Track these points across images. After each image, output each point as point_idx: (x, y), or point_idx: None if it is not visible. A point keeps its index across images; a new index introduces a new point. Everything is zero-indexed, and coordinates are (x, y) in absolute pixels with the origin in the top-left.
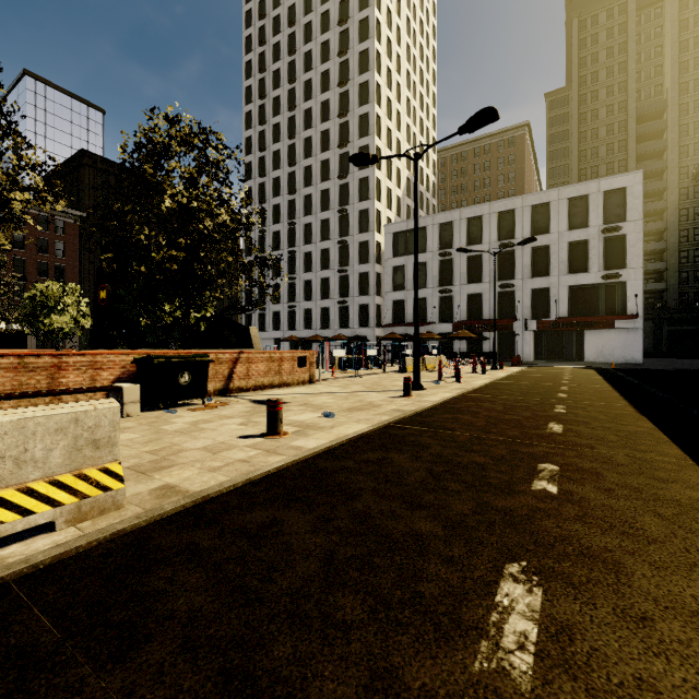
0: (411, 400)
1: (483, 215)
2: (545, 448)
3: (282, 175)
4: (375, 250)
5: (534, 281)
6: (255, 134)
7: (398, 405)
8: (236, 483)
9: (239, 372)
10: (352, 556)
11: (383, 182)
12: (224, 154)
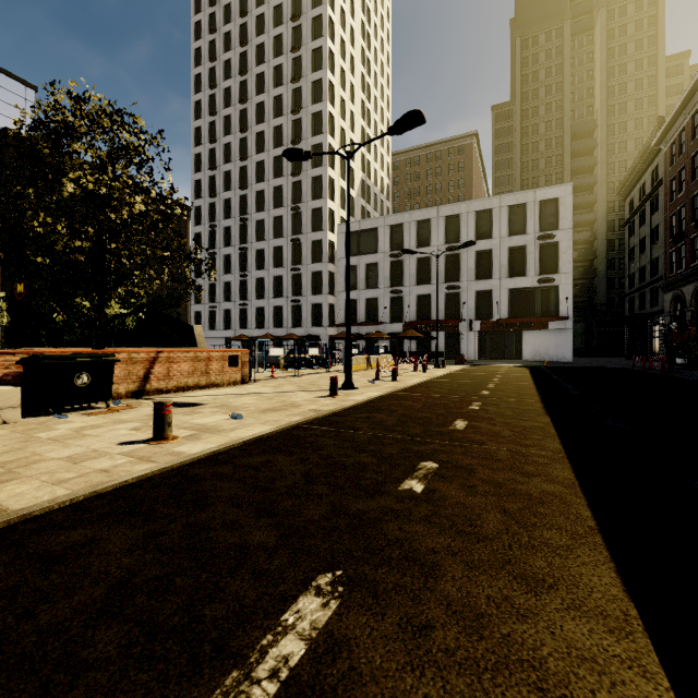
0: (335, 399)
1: (431, 219)
2: (437, 445)
3: (233, 169)
4: (328, 249)
5: (478, 283)
6: (204, 125)
7: (318, 405)
8: (75, 497)
9: (158, 373)
10: (153, 577)
11: (337, 182)
12: (142, 139)
